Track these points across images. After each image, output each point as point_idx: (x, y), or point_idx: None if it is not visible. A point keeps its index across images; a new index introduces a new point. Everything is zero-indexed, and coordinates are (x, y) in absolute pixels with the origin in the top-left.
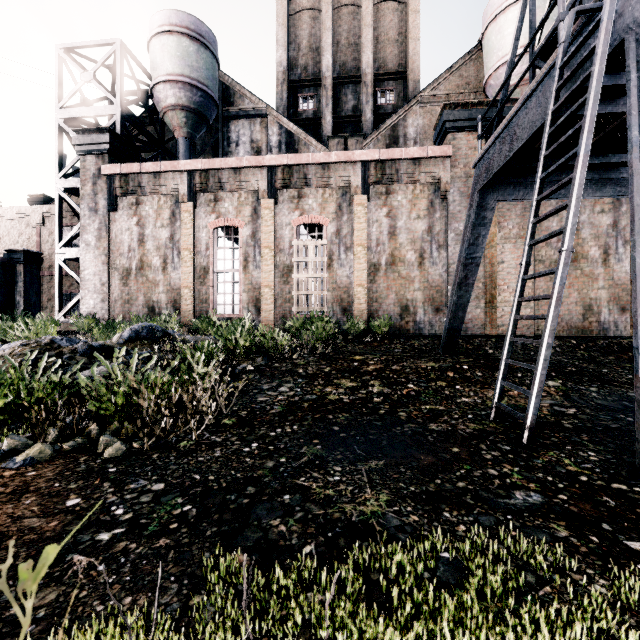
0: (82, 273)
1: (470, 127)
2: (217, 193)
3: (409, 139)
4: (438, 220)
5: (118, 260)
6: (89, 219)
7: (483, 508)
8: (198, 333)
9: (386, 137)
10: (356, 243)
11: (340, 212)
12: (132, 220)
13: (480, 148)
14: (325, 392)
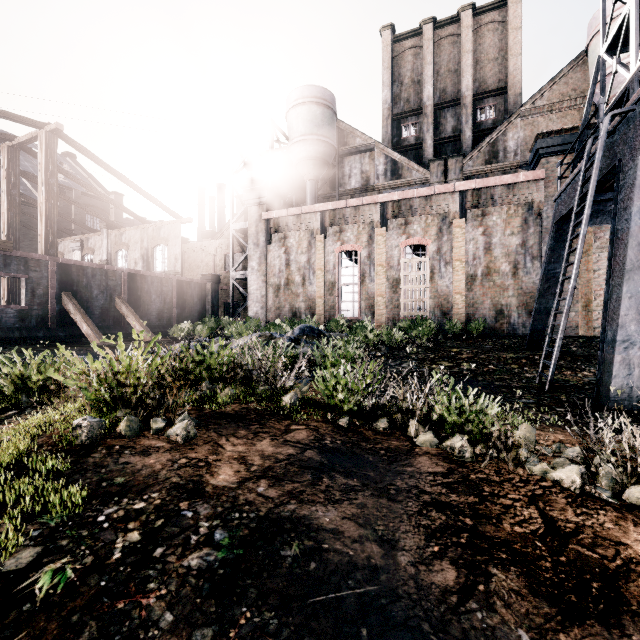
0: (249, 289)
1: (564, 151)
2: (341, 226)
3: (509, 152)
4: (532, 235)
5: (272, 279)
6: (253, 251)
7: (503, 400)
8: (331, 331)
9: (485, 153)
10: (454, 259)
11: (440, 234)
12: (281, 250)
13: (559, 187)
14: (431, 368)
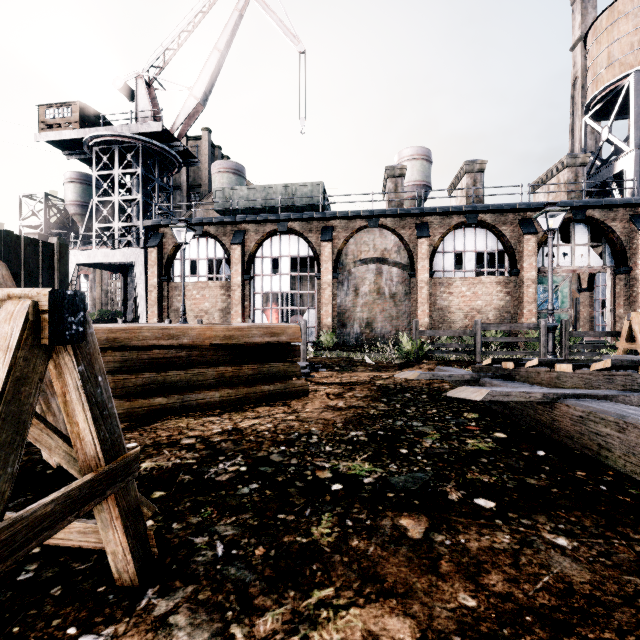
0: None
1: None
2: None
3: None
4: None
5: None
6: None
7: None
8: None
9: None
10: None
11: None
12: None
13: None
14: None
